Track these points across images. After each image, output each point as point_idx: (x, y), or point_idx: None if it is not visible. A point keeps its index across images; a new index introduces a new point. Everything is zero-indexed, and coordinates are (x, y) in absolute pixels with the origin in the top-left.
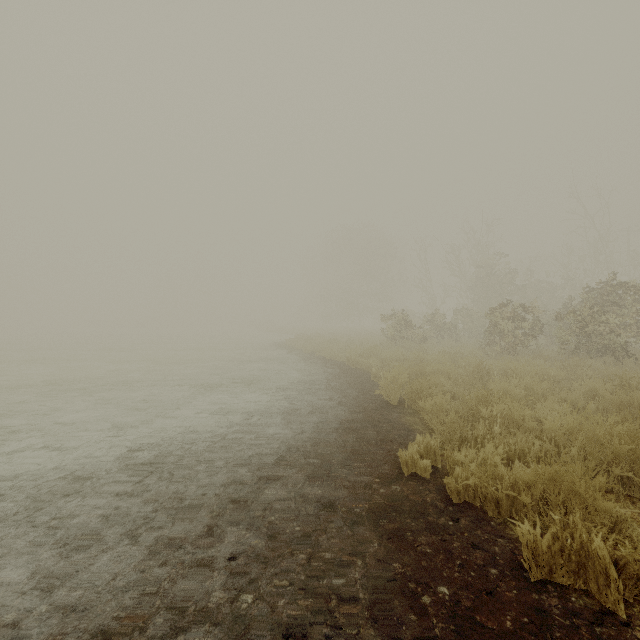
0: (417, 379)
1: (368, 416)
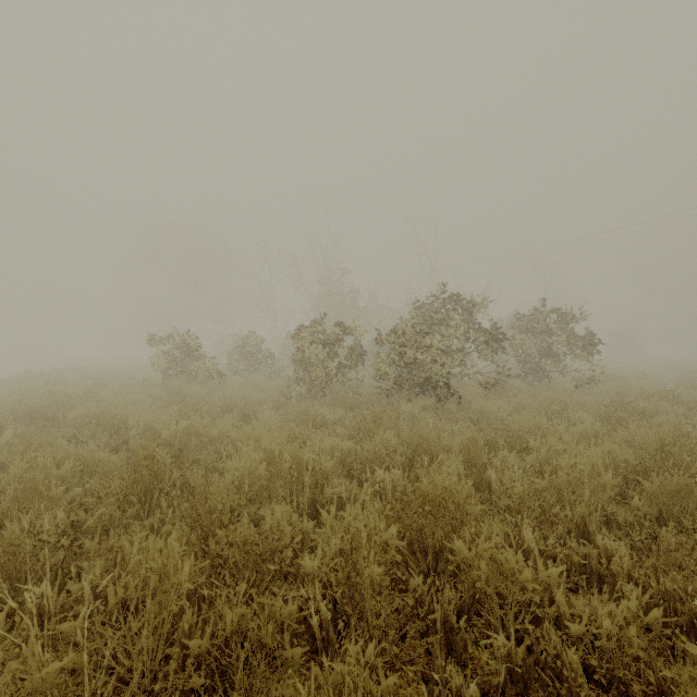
0: None
1: None
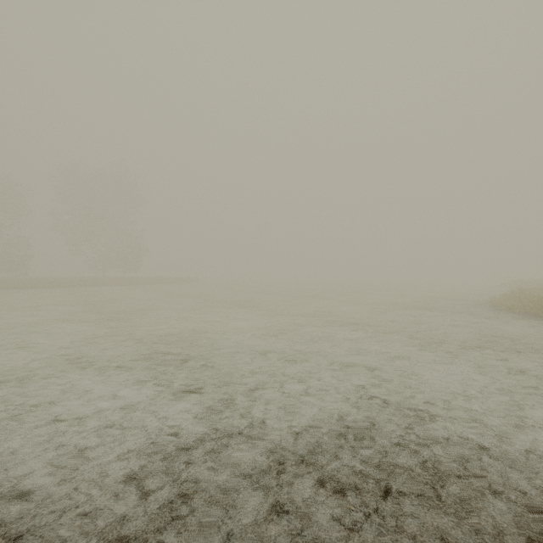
0: None
1: None
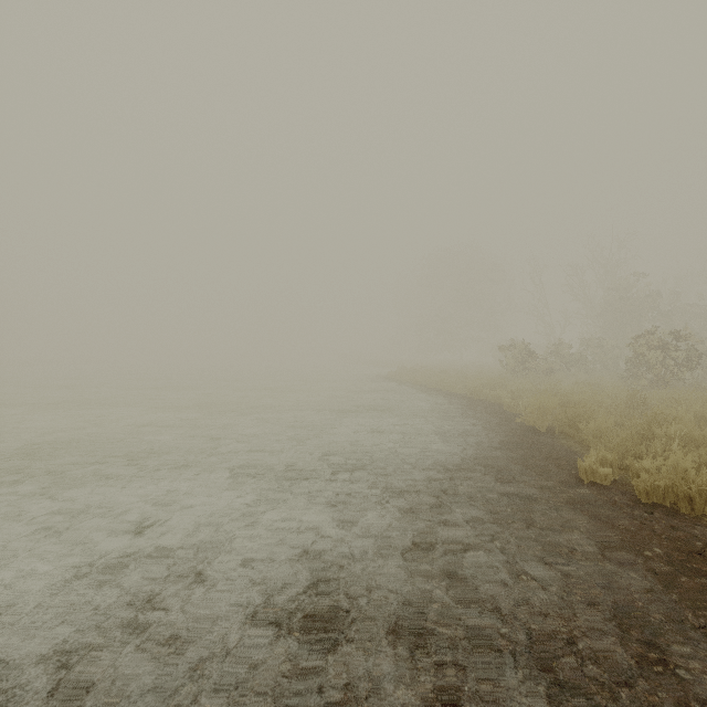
0: (562, 408)
1: (520, 439)
